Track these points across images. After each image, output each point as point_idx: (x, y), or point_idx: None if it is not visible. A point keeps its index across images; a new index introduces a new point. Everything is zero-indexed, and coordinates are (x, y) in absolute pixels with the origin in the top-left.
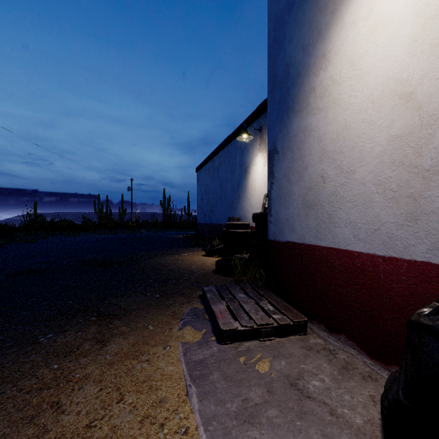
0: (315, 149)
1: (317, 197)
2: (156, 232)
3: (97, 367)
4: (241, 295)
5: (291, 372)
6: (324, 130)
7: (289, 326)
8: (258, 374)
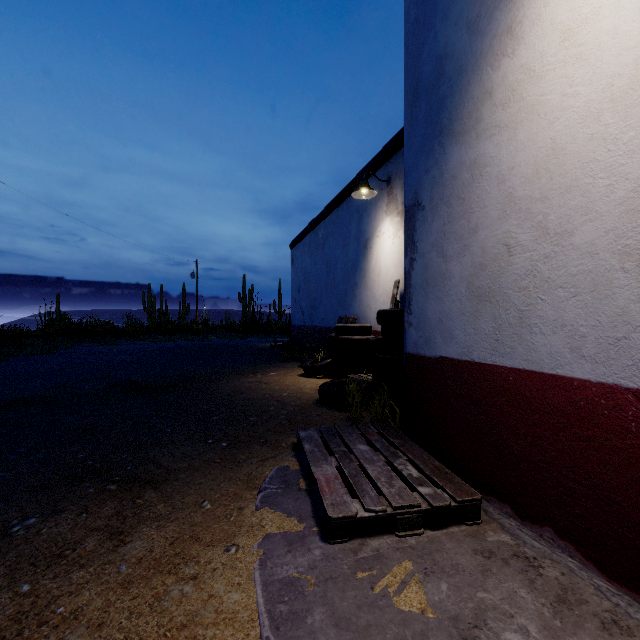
0: (493, 196)
1: (497, 280)
2: (232, 339)
3: (99, 592)
4: (362, 448)
5: (461, 608)
6: (509, 162)
7: (450, 509)
8: (400, 613)
